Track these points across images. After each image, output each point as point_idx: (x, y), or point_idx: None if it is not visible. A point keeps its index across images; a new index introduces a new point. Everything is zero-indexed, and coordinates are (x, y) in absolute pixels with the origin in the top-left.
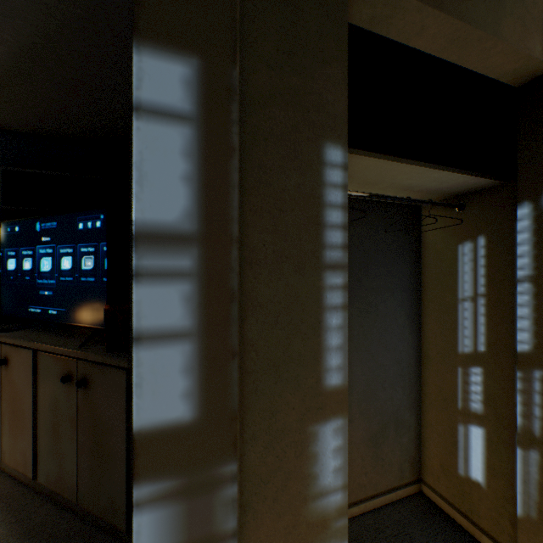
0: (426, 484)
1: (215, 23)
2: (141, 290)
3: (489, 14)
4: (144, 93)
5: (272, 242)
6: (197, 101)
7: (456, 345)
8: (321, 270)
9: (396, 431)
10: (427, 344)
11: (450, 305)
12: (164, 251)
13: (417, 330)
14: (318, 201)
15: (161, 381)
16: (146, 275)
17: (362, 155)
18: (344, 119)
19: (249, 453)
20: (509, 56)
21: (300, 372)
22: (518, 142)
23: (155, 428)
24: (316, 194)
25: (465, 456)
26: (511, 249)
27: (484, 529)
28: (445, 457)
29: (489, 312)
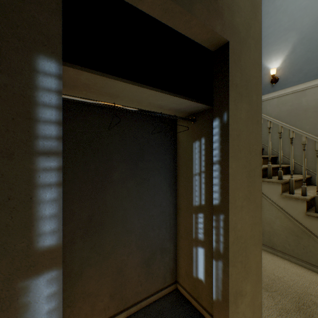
0: (179, 283)
1: None
2: None
3: None
4: None
5: None
6: None
7: (192, 201)
8: (33, 155)
9: (161, 255)
10: (179, 201)
11: (190, 177)
12: None
13: (174, 193)
14: (30, 100)
15: None
16: None
17: (114, 79)
18: (59, 40)
19: None
20: (202, 29)
21: (9, 240)
22: (214, 83)
23: None
24: (27, 95)
25: (196, 265)
26: None
27: (204, 307)
28: (188, 267)
29: (206, 181)
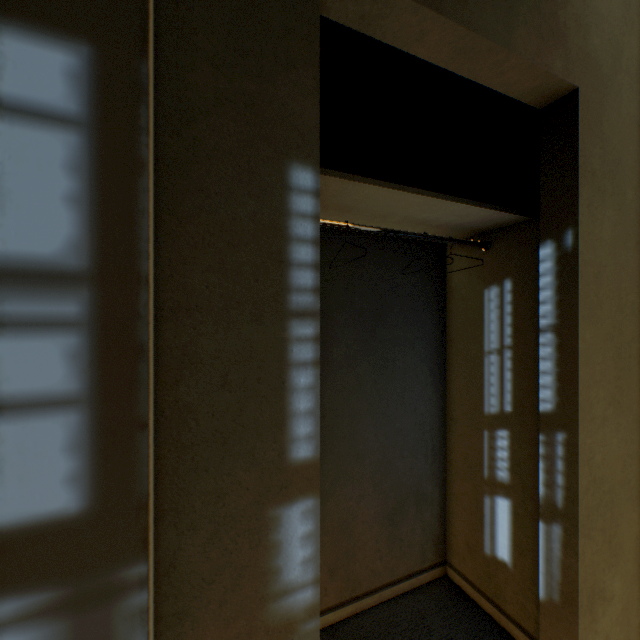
0: (451, 566)
1: (116, 2)
2: (2, 344)
3: (499, 22)
4: (7, 86)
5: (219, 283)
6: (88, 100)
7: (483, 405)
8: (285, 318)
9: (417, 506)
10: (452, 404)
11: (476, 358)
12: (37, 293)
13: (441, 388)
14: (281, 234)
15: (34, 463)
16: (10, 324)
17: (360, 182)
18: (315, 135)
19: (187, 547)
20: (525, 72)
21: (257, 444)
22: (541, 173)
23: (24, 524)
24: (278, 226)
25: (491, 533)
26: (537, 294)
27: (510, 616)
28: (471, 534)
29: (516, 367)
